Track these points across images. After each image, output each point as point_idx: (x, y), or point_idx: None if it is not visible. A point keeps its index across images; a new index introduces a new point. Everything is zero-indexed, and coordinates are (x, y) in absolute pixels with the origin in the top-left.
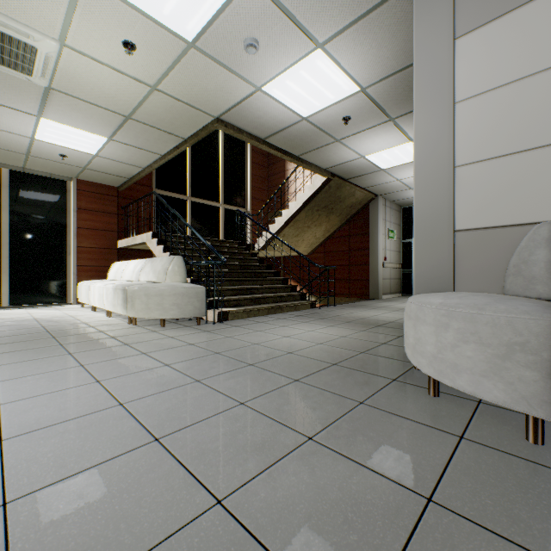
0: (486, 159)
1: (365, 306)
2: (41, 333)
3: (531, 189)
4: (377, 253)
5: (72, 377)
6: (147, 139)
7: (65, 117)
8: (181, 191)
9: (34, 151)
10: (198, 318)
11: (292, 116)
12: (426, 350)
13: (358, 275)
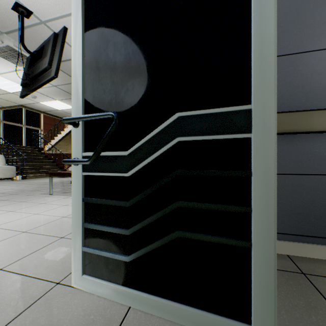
0: None
1: None
2: None
3: None
4: None
5: None
6: None
7: None
8: None
9: None
10: (12, 178)
11: (54, 109)
12: None
13: None
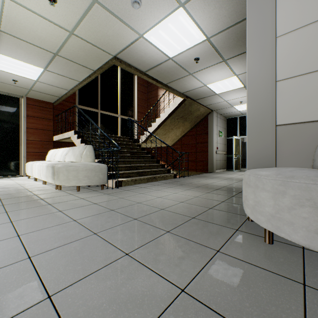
0: (299, 75)
1: (206, 177)
2: None
3: None
4: (212, 145)
5: None
6: (70, 70)
7: (13, 53)
8: (94, 106)
9: None
10: (102, 185)
11: (162, 56)
12: (265, 210)
13: (201, 158)
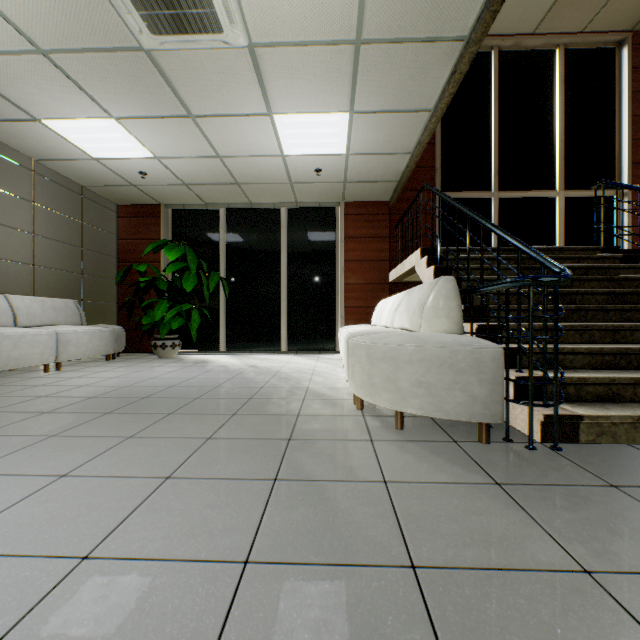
0: None
1: None
2: (238, 400)
3: None
4: None
5: None
6: (399, 81)
7: (291, 98)
8: (480, 186)
9: (292, 175)
10: (481, 426)
11: None
12: None
13: None
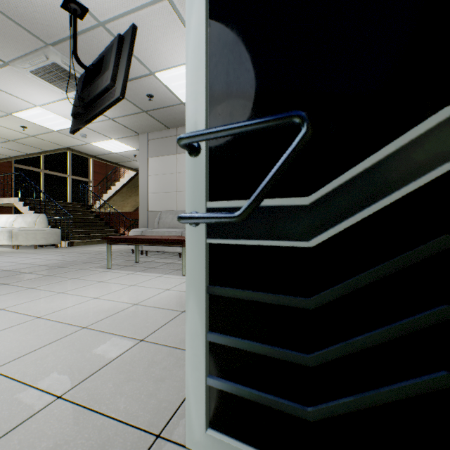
0: (154, 193)
1: None
2: None
3: (162, 203)
4: None
5: (11, 257)
6: (20, 147)
7: None
8: (36, 165)
9: None
10: (57, 245)
11: (108, 151)
12: None
13: None
